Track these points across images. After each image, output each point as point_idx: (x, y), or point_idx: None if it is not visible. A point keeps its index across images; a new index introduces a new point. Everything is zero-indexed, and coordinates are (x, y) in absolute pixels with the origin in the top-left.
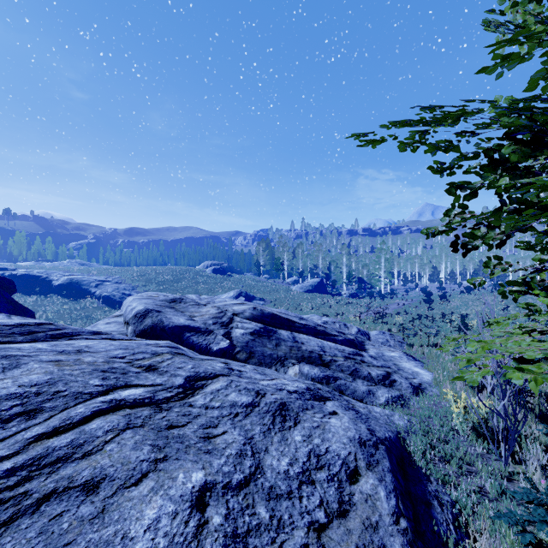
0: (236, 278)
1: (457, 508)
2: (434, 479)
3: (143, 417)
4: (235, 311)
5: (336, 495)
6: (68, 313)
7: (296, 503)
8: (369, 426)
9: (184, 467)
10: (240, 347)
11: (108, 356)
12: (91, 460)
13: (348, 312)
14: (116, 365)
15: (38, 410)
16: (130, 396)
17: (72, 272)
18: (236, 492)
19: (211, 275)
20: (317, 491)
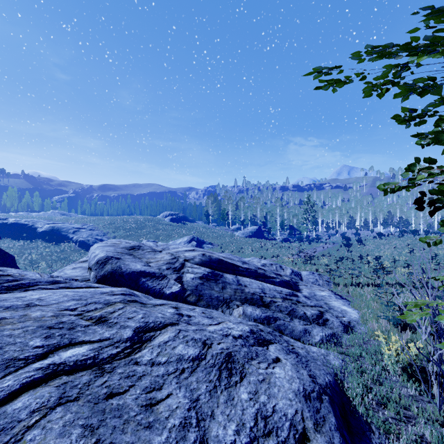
0: (190, 226)
1: None
2: (375, 428)
3: (80, 385)
4: (187, 257)
5: None
6: (49, 255)
7: None
8: (310, 372)
9: None
10: (190, 290)
11: (58, 309)
12: None
13: (281, 254)
14: (65, 318)
15: None
16: (71, 358)
17: (54, 221)
18: None
19: (168, 223)
20: None
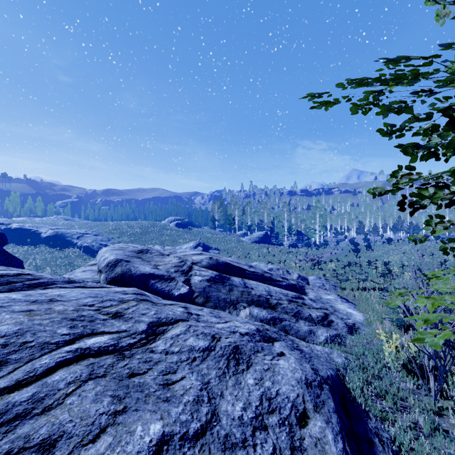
0: (195, 231)
1: (396, 445)
2: (373, 416)
3: (106, 366)
4: (194, 260)
5: (287, 440)
6: (54, 261)
7: (251, 452)
8: (313, 366)
9: (143, 419)
10: (198, 292)
11: (78, 304)
12: (50, 415)
13: (289, 260)
14: (85, 312)
15: (3, 362)
16: (95, 344)
17: (58, 226)
18: (193, 444)
19: (174, 228)
20: (269, 437)
